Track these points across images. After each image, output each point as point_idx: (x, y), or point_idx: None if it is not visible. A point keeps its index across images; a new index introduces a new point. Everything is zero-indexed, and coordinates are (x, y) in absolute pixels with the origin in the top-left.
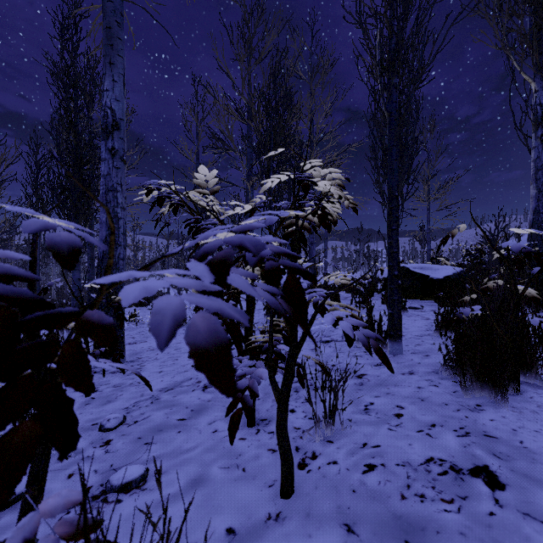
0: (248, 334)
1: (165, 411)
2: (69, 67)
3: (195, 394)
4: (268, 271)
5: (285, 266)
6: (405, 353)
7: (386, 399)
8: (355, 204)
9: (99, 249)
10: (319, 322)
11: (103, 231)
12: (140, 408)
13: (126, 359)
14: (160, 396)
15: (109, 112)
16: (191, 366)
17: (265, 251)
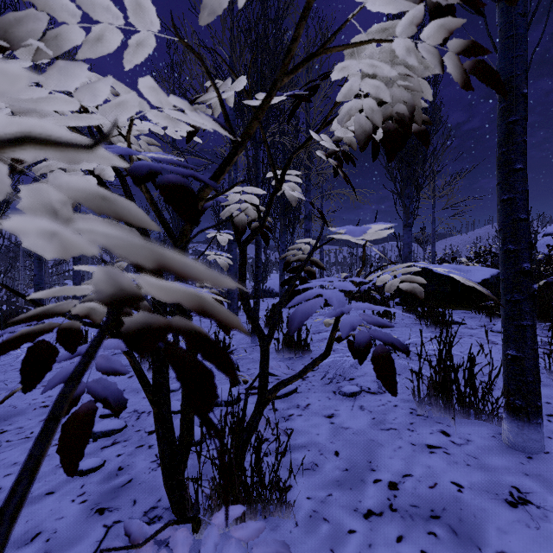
0: None
1: None
2: None
3: None
4: None
5: None
6: (548, 447)
7: None
8: (427, 122)
9: None
10: None
11: None
12: None
13: None
14: None
15: None
16: None
17: None
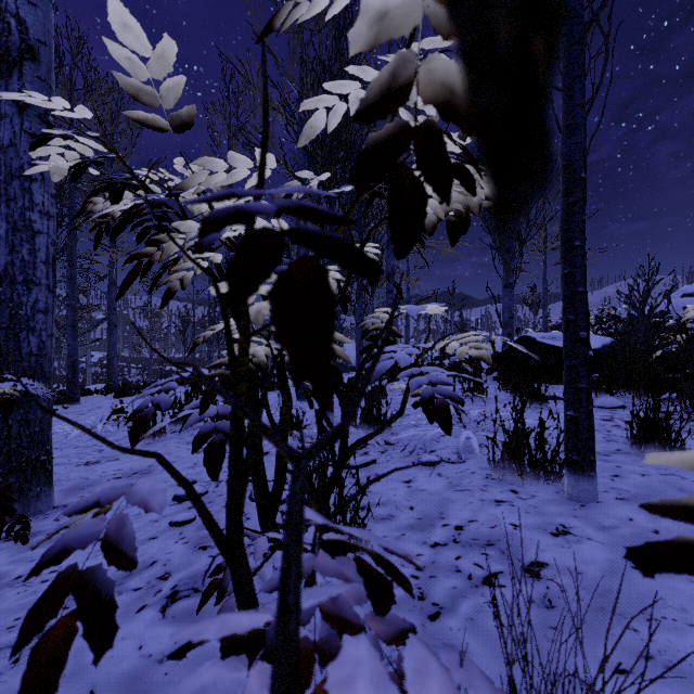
0: (236, 520)
1: None
2: None
3: (139, 624)
4: None
5: None
6: (602, 498)
7: (659, 688)
8: None
9: None
10: (410, 423)
11: (0, 255)
12: None
13: (59, 500)
14: None
15: (12, 23)
16: (168, 522)
17: None
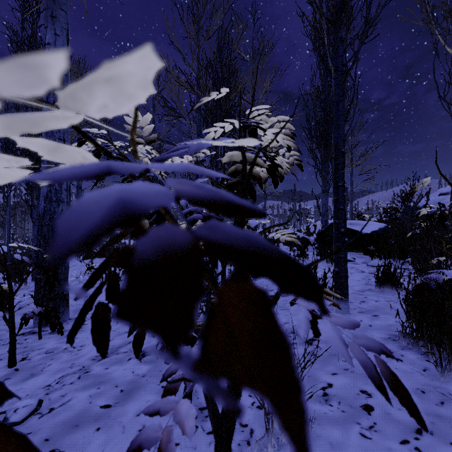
0: None
1: (90, 392)
2: (30, 37)
3: (130, 364)
4: (143, 268)
5: (216, 245)
6: (351, 312)
7: (346, 378)
8: (301, 161)
9: (40, 206)
10: None
11: (44, 187)
12: (63, 386)
13: (71, 315)
14: (91, 368)
15: None
16: None
17: (153, 193)
